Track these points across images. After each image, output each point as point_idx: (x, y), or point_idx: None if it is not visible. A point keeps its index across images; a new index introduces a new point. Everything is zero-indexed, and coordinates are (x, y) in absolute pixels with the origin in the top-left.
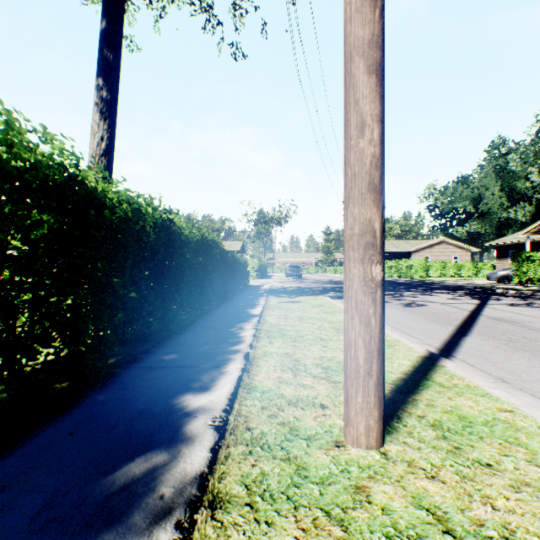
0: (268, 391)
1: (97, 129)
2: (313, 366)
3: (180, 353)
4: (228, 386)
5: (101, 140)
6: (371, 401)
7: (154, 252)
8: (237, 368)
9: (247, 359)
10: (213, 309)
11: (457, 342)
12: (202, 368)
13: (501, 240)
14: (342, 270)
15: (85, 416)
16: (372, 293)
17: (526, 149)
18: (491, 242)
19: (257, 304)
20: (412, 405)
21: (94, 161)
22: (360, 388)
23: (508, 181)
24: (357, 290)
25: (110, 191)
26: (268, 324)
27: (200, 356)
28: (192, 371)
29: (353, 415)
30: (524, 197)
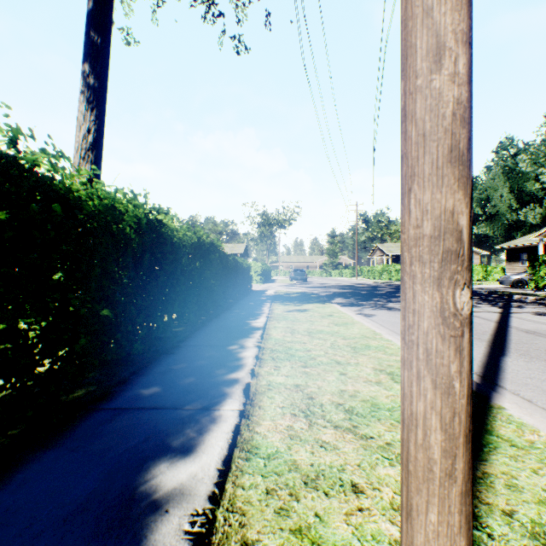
0: (275, 455)
1: (83, 120)
2: (332, 408)
3: (164, 385)
4: (219, 444)
5: (88, 132)
6: (454, 521)
7: (138, 258)
8: (234, 410)
9: (247, 395)
10: (212, 319)
11: (498, 364)
12: (189, 410)
13: (512, 243)
14: (347, 273)
15: (0, 510)
16: (456, 336)
17: (536, 150)
18: (501, 245)
19: (261, 313)
20: (486, 486)
21: (79, 156)
22: (435, 499)
23: (517, 183)
24: (428, 331)
25: (75, 183)
26: (273, 340)
27: (188, 390)
28: (175, 416)
29: (422, 542)
30: (534, 199)
